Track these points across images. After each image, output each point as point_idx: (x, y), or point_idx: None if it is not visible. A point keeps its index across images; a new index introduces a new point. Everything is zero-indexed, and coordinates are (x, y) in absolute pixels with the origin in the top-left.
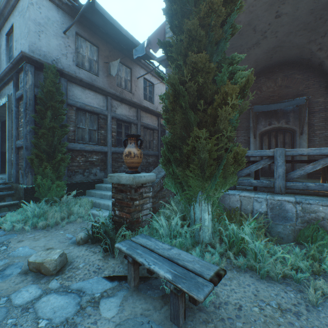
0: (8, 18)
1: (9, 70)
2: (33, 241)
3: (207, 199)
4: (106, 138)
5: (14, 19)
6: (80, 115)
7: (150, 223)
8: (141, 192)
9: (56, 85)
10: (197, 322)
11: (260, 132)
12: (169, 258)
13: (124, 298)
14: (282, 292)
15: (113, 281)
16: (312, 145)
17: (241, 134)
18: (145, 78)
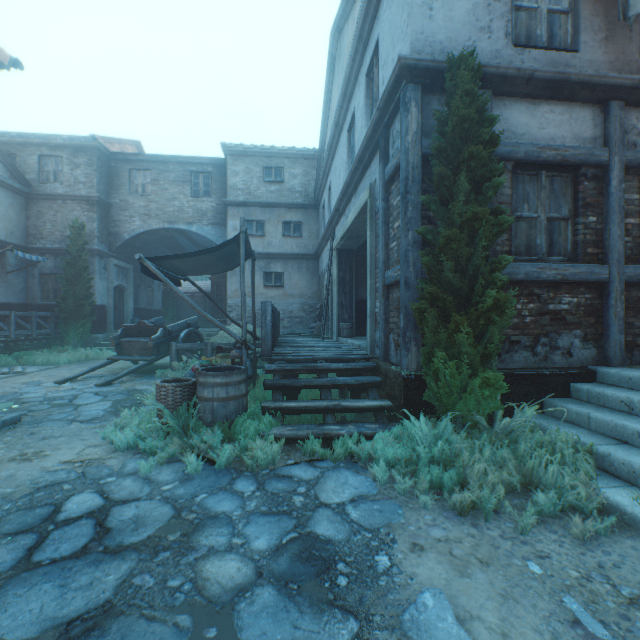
0: (369, 38)
1: (372, 131)
2: (450, 569)
3: None
4: (601, 237)
5: (378, 27)
6: (522, 182)
7: None
8: None
9: (474, 104)
10: None
11: None
12: None
13: None
14: None
15: None
16: None
17: None
18: None
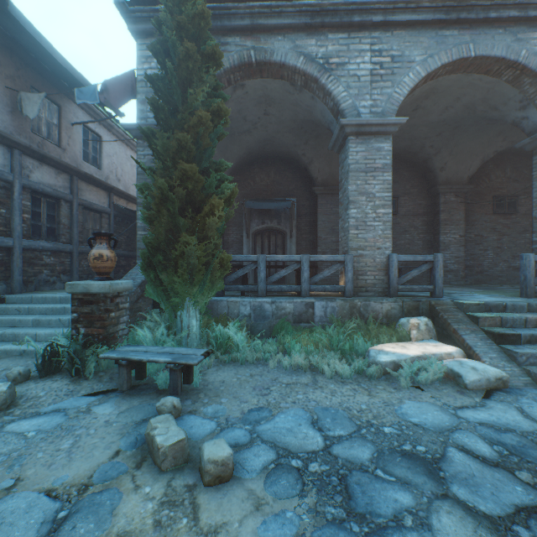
0: None
1: None
2: None
3: (195, 305)
4: (10, 222)
5: None
6: None
7: (133, 335)
8: (117, 303)
9: None
10: (191, 395)
11: (254, 232)
12: (165, 352)
13: (117, 402)
14: (255, 368)
15: (97, 395)
16: (301, 249)
17: (234, 231)
18: (87, 125)
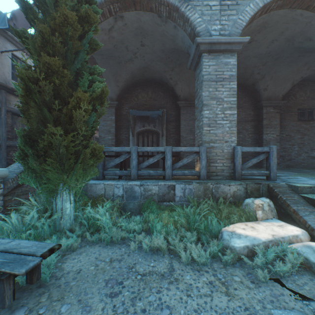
0: None
1: None
2: None
3: (69, 189)
4: None
5: None
6: None
7: None
8: None
9: None
10: (32, 298)
11: (137, 132)
12: (4, 250)
13: None
14: (118, 250)
15: None
16: (169, 144)
17: (123, 132)
18: (15, 54)
